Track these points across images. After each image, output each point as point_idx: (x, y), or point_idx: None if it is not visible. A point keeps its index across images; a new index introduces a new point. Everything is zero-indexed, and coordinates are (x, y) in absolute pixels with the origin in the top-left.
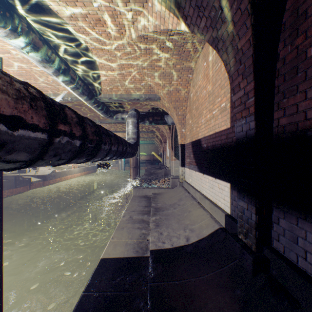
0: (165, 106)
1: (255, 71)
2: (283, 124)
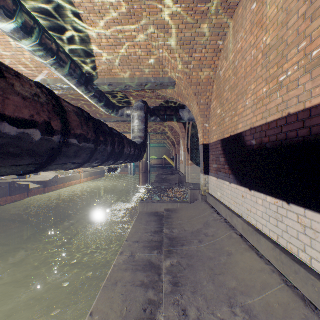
0: (182, 94)
1: None
2: None
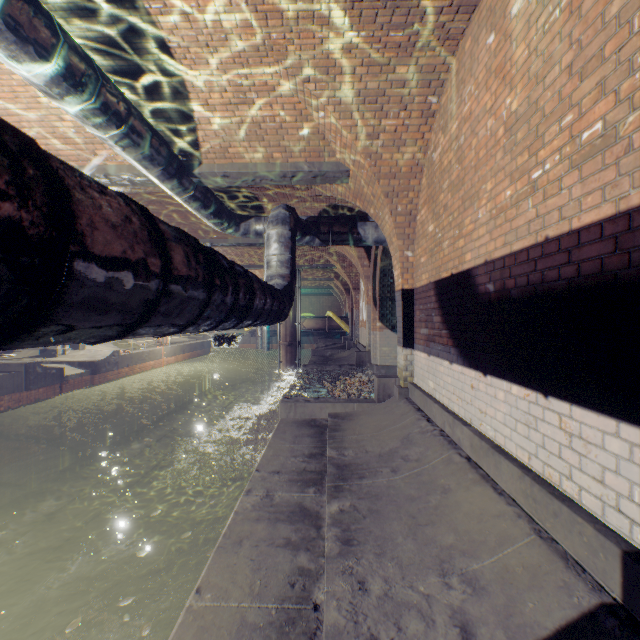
0: (362, 194)
1: None
2: None
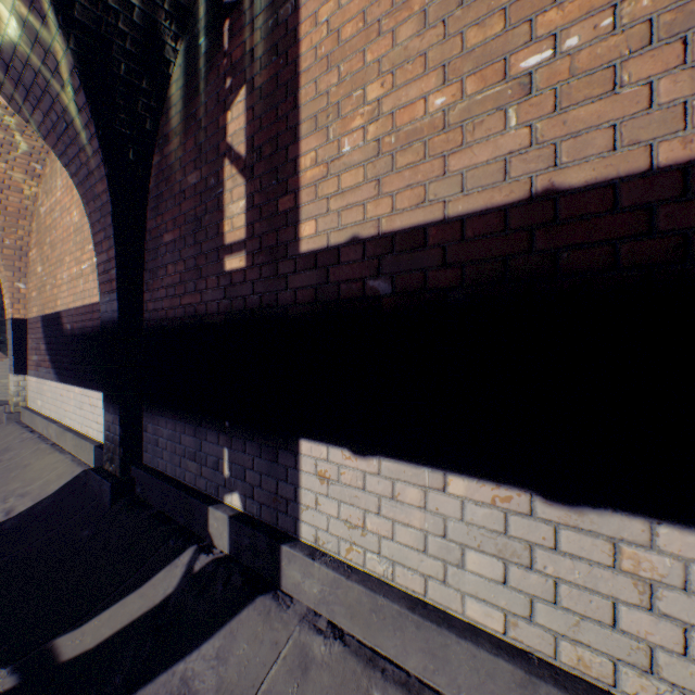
0: None
1: (116, 236)
2: (151, 310)
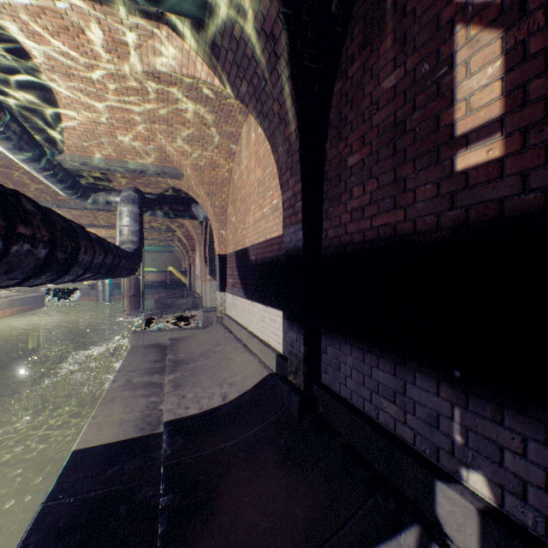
0: (194, 189)
1: (302, 171)
2: (330, 237)
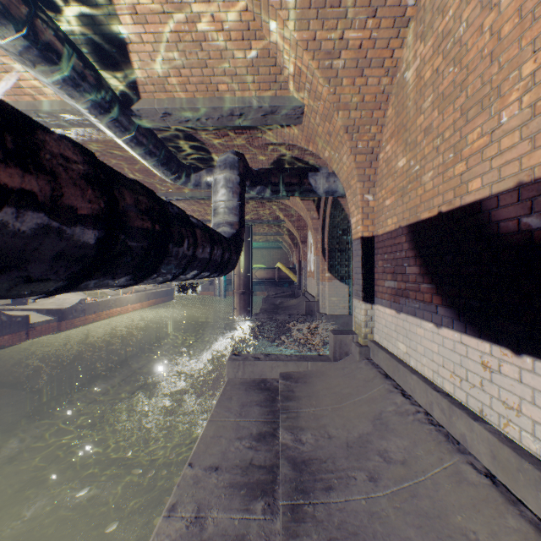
0: (317, 135)
1: None
2: None
